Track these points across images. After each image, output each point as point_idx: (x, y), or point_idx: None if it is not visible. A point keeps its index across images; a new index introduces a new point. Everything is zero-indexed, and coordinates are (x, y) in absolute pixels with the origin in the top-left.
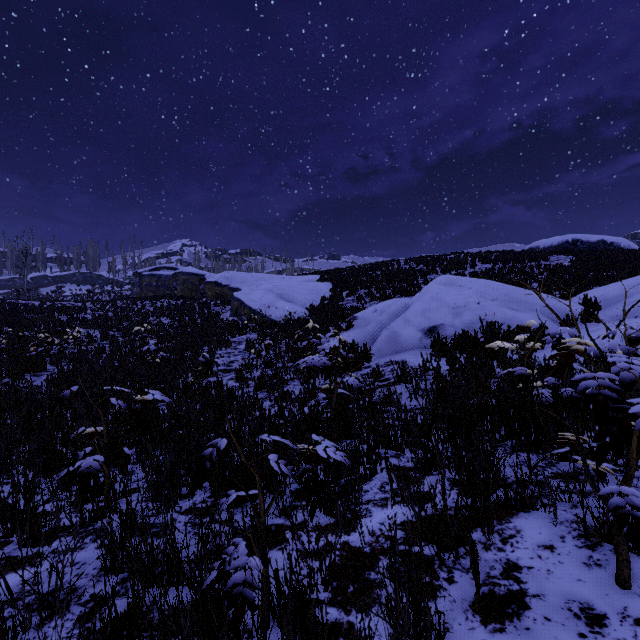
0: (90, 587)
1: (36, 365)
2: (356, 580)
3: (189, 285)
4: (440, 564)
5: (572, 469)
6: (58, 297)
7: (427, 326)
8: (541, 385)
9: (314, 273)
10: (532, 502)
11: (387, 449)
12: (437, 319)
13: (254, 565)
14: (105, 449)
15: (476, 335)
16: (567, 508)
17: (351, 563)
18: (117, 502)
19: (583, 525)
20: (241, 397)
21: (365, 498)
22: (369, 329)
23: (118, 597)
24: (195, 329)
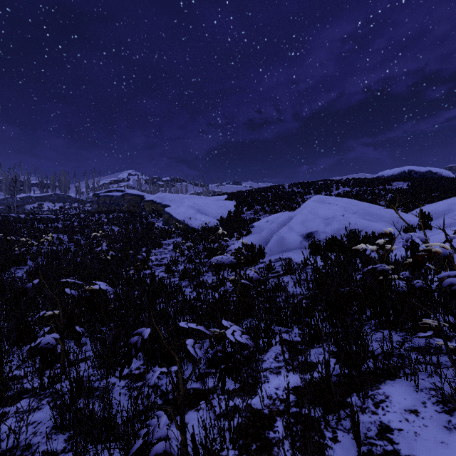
0: (42, 444)
1: (19, 261)
2: (258, 438)
3: (133, 203)
4: (325, 425)
5: (424, 343)
6: (39, 211)
7: (305, 232)
8: (397, 278)
9: (223, 194)
10: (396, 372)
11: (279, 326)
12: (313, 227)
13: (173, 436)
14: (61, 328)
15: (342, 239)
16: (424, 377)
17: (253, 423)
18: (71, 369)
19: (441, 393)
20: (169, 285)
21: (263, 366)
22: (263, 234)
23: (64, 453)
24: (137, 234)
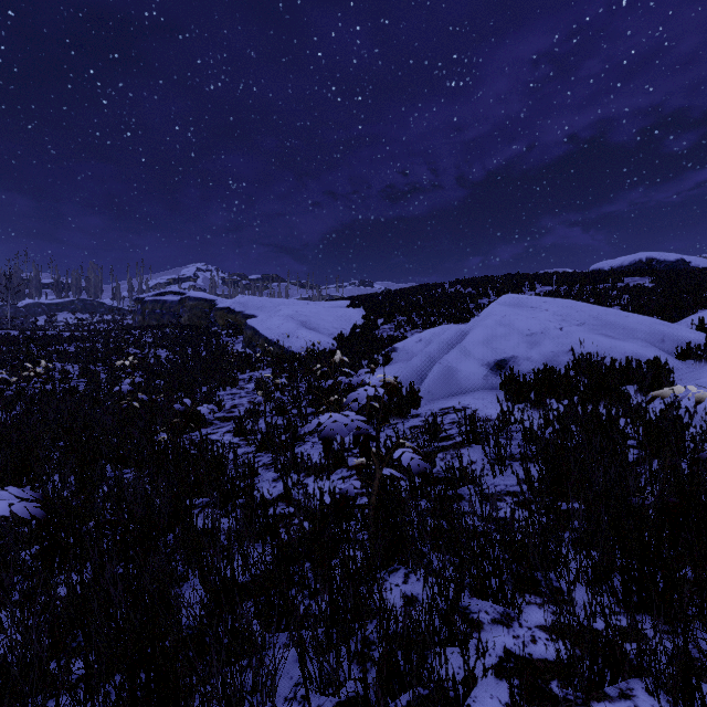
0: None
1: None
2: None
3: (198, 312)
4: None
5: None
6: (49, 327)
7: (493, 359)
8: None
9: (344, 298)
10: None
11: (481, 599)
12: (506, 350)
13: None
14: None
15: (568, 371)
16: None
17: None
18: None
19: None
20: (233, 464)
21: None
22: (415, 363)
23: None
24: (198, 363)
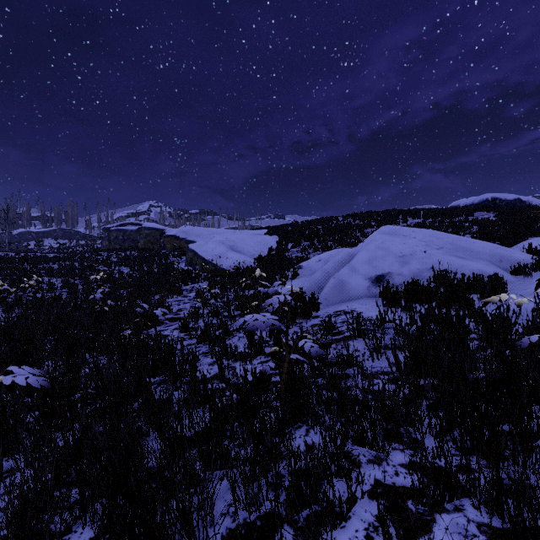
0: None
1: None
2: None
3: (151, 238)
4: None
5: None
6: (38, 250)
7: (374, 274)
8: None
9: (262, 228)
10: None
11: (360, 446)
12: (384, 267)
13: None
14: None
15: (429, 284)
16: None
17: None
18: None
19: None
20: (180, 352)
21: None
22: (315, 277)
23: None
24: (151, 278)
